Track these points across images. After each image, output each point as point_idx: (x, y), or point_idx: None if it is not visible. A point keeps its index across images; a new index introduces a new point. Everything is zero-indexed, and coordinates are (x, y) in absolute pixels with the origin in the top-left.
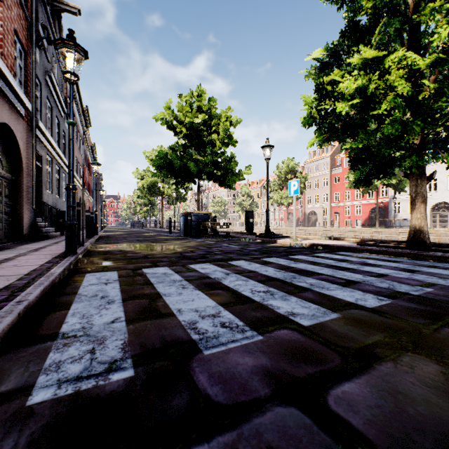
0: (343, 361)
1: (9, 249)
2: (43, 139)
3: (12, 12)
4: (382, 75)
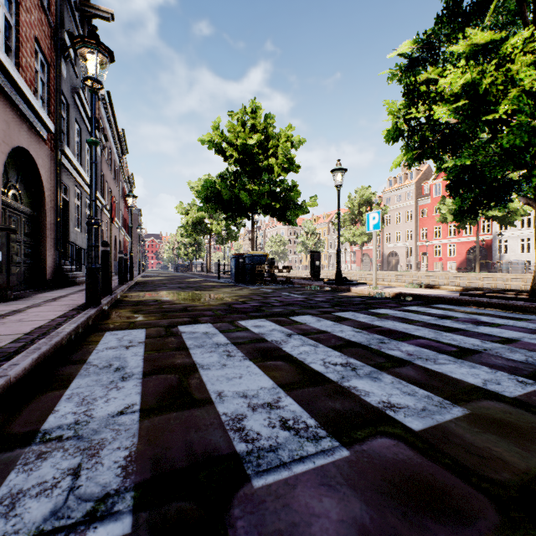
0: (503, 517)
1: (24, 298)
2: (69, 167)
3: (32, 16)
4: (500, 65)
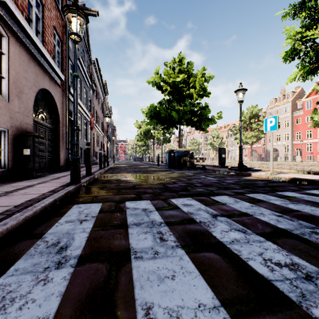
0: None
1: (43, 177)
2: None
3: (52, 13)
4: None
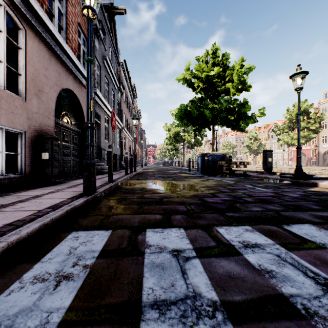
0: None
1: (62, 183)
2: (100, 103)
3: (76, 9)
4: None
